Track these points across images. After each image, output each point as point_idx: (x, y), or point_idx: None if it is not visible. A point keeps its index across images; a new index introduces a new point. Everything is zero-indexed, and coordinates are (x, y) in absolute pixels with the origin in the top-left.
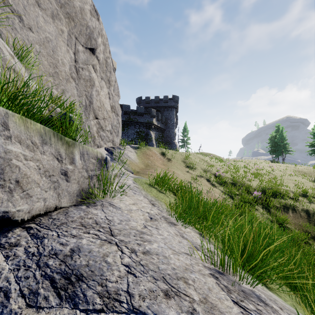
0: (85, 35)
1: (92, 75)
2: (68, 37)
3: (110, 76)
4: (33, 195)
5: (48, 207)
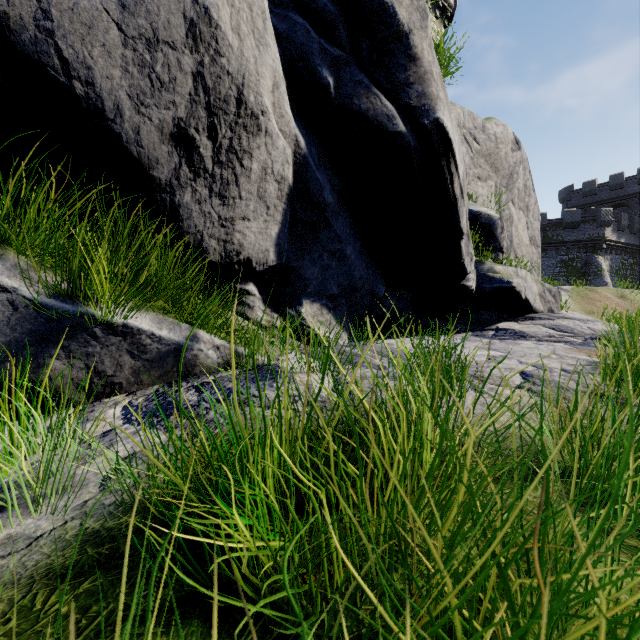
0: (507, 175)
1: (511, 211)
2: (494, 188)
3: (528, 200)
4: (537, 303)
5: (539, 311)
